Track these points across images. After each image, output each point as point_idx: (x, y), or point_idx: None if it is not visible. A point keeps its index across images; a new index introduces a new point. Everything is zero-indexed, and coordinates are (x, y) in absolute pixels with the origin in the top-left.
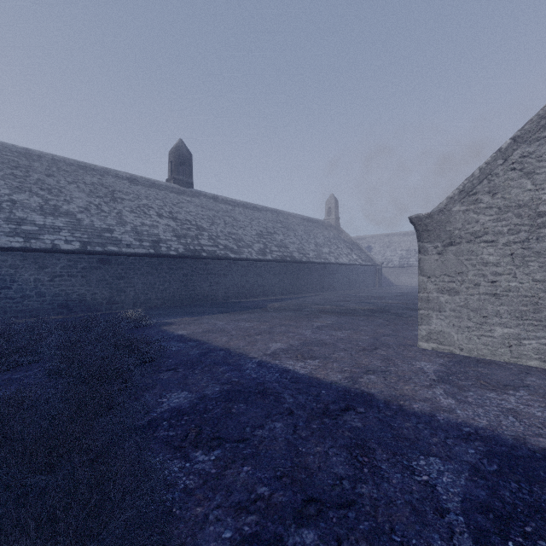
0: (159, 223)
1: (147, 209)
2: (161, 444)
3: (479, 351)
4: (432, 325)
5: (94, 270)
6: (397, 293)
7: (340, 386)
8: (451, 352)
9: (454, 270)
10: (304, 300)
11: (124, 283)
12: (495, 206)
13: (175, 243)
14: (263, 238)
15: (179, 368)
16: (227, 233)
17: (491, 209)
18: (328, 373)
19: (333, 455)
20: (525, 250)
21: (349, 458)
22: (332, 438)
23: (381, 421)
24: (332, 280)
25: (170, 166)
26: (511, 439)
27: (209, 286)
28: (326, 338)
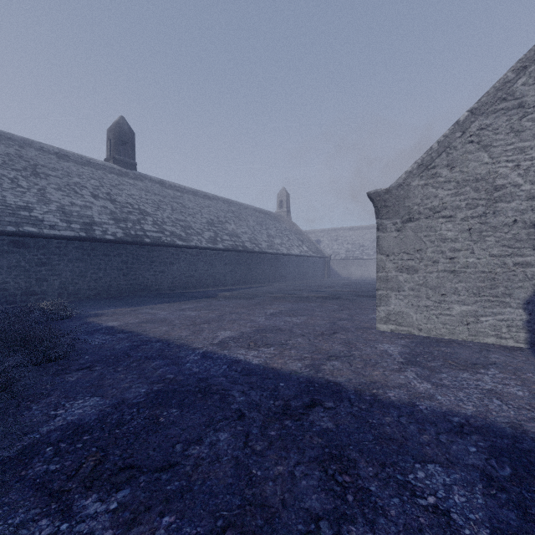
0: (94, 204)
1: (78, 188)
2: (28, 490)
3: (437, 331)
4: (391, 306)
5: (4, 255)
6: (346, 283)
7: (301, 375)
8: (410, 333)
9: (413, 247)
10: (256, 290)
11: (46, 271)
12: (453, 180)
13: (112, 227)
14: (214, 226)
15: (97, 365)
16: (174, 219)
17: (450, 183)
18: (286, 361)
19: (301, 478)
20: (482, 225)
21: (324, 479)
22: (297, 448)
23: (357, 418)
24: (284, 270)
25: (109, 145)
26: (508, 428)
27: (153, 275)
28: (281, 324)
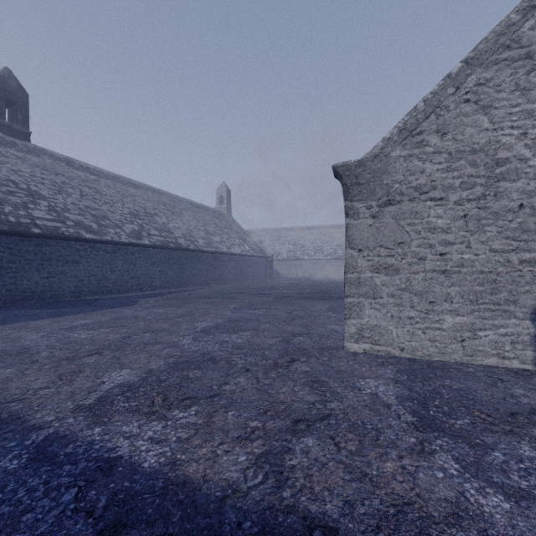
0: None
1: None
2: None
3: (424, 351)
4: (365, 318)
5: None
6: (289, 284)
7: (248, 506)
8: (389, 354)
9: (393, 239)
10: (190, 294)
11: None
12: (445, 151)
13: None
14: (138, 218)
15: None
16: (83, 206)
17: (440, 154)
18: (217, 450)
19: None
20: (481, 210)
21: None
22: None
23: None
24: (224, 271)
25: None
26: None
27: (46, 277)
28: (215, 348)
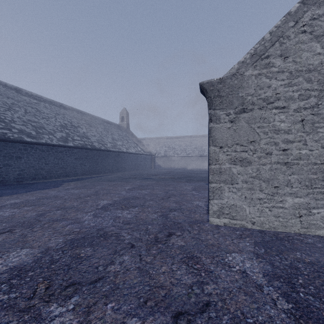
0: None
1: None
2: None
3: (270, 224)
4: (225, 199)
5: None
6: (165, 172)
7: None
8: (243, 227)
9: (246, 138)
10: (100, 179)
11: None
12: (286, 70)
13: None
14: (66, 129)
15: None
16: (26, 120)
17: (283, 73)
18: None
19: None
20: (314, 116)
21: None
22: None
23: None
24: (124, 164)
25: None
26: None
27: None
28: (109, 223)
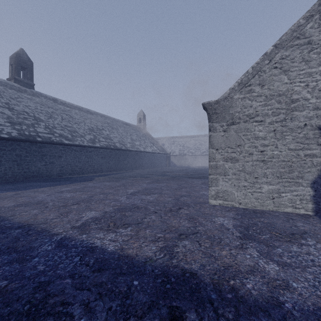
0: None
1: None
2: None
3: (252, 204)
4: (219, 186)
5: None
6: (180, 169)
7: (156, 265)
8: (233, 206)
9: (235, 143)
10: (122, 175)
11: None
12: (263, 95)
13: (8, 128)
14: (93, 132)
15: None
16: (63, 125)
17: (261, 97)
18: (141, 244)
19: None
20: (283, 127)
21: None
22: None
23: None
24: (141, 162)
25: (11, 68)
26: None
27: (44, 165)
28: (138, 202)
